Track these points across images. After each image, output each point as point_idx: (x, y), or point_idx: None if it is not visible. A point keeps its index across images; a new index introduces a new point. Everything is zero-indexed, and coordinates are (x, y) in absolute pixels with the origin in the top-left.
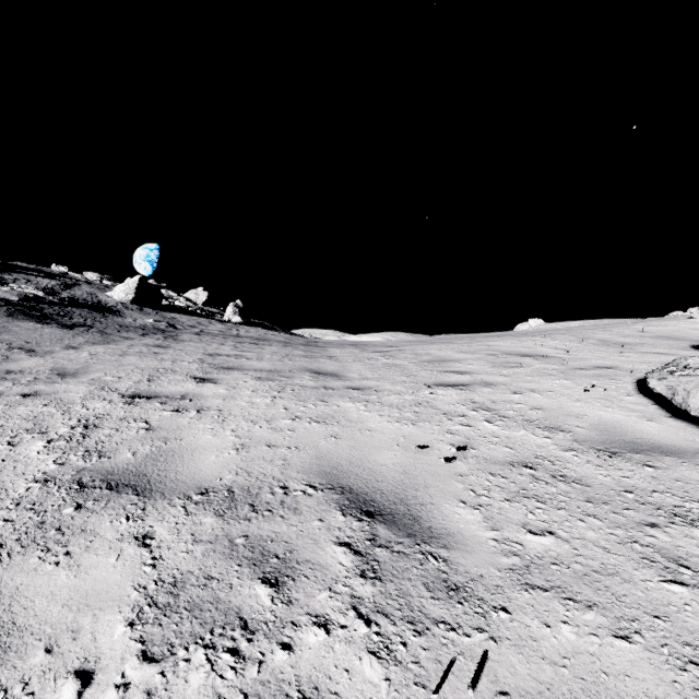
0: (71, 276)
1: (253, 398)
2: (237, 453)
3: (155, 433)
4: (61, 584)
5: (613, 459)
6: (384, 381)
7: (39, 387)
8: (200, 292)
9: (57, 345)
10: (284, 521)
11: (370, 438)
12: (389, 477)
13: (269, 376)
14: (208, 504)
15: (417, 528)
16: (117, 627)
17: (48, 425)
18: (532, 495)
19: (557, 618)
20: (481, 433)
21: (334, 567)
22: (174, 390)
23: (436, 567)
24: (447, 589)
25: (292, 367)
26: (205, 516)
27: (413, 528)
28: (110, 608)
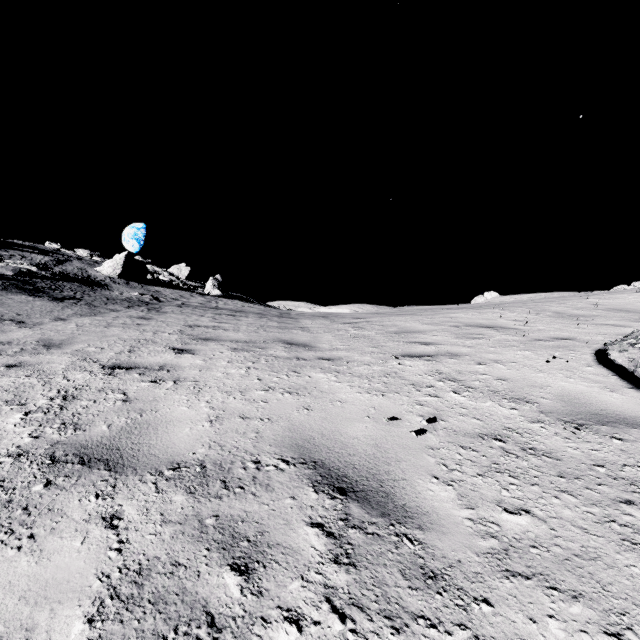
0: (63, 253)
1: (229, 368)
2: (211, 426)
3: (132, 404)
4: (21, 573)
5: (580, 431)
6: (354, 352)
7: (24, 358)
8: (182, 267)
9: (46, 317)
10: (256, 499)
11: (341, 409)
12: (361, 451)
13: (244, 347)
14: (179, 480)
15: (391, 506)
16: (75, 624)
17: (28, 396)
18: (504, 469)
19: (543, 612)
20: (449, 404)
21: (307, 551)
22: (153, 361)
23: (412, 551)
24: (424, 577)
25: (266, 338)
26: (176, 493)
27: (386, 506)
28: (70, 601)
